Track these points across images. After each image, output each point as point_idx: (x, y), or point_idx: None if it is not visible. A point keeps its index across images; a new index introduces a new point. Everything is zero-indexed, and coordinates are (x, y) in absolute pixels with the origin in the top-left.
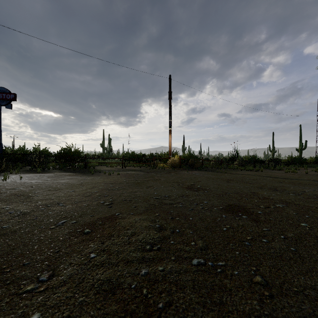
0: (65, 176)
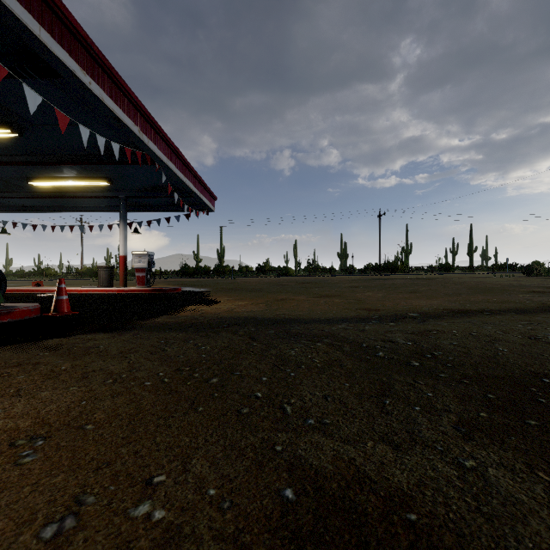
0: (544, 278)
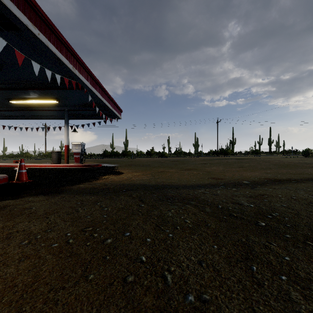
0: None
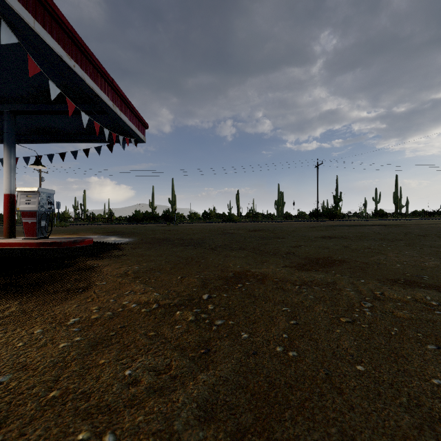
0: None
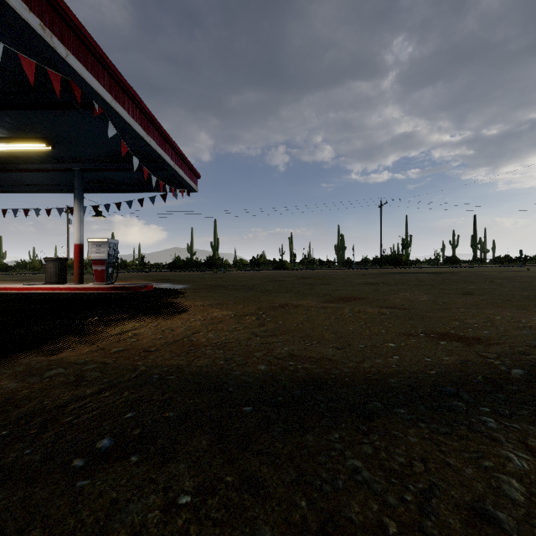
0: None
